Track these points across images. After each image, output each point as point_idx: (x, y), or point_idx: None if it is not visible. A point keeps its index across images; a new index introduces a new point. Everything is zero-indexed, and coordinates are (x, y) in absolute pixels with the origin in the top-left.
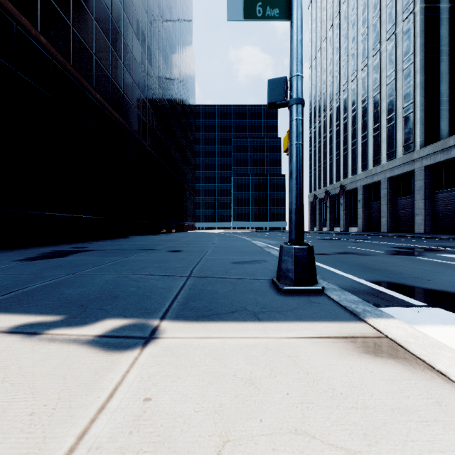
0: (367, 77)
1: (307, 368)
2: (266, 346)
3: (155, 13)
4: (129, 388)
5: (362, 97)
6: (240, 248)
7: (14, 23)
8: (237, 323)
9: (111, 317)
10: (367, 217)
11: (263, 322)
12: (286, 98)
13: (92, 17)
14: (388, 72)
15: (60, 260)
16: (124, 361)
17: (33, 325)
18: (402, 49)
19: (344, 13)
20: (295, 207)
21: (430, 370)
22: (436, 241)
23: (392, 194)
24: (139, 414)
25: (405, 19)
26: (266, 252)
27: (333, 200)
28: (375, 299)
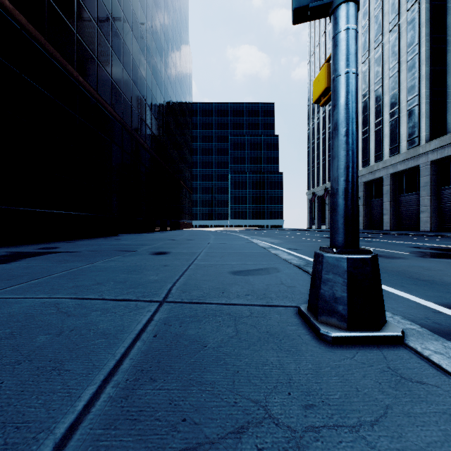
0: (369, 71)
1: None
2: None
3: None
4: None
5: (363, 91)
6: (240, 249)
7: None
8: None
9: None
10: (368, 214)
11: None
12: None
13: None
14: (391, 65)
15: None
16: None
17: None
18: (406, 40)
19: None
20: (345, 186)
21: None
22: None
23: (395, 191)
24: None
25: (409, 9)
26: (272, 254)
27: None
28: None
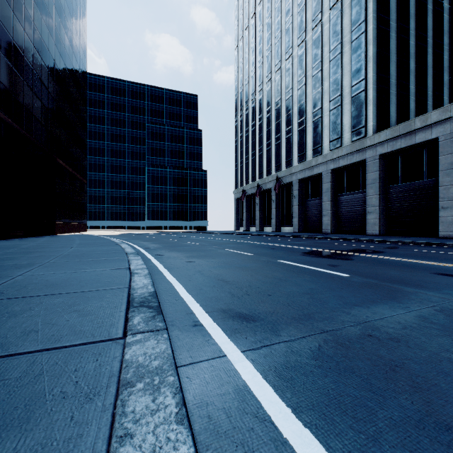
0: (306, 54)
1: None
2: None
3: None
4: None
5: (300, 77)
6: None
7: None
8: None
9: None
10: (303, 215)
11: None
12: None
13: None
14: (332, 46)
15: None
16: None
17: None
18: (351, 17)
19: None
20: None
21: None
22: None
23: (335, 189)
24: None
25: None
26: None
27: (262, 197)
28: None
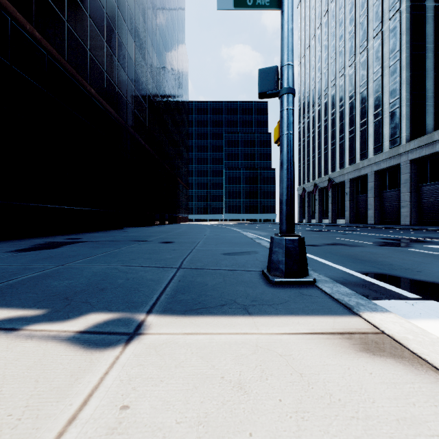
0: (355, 74)
1: (301, 369)
2: (256, 343)
3: (149, 11)
4: (105, 393)
5: (350, 93)
6: (231, 239)
7: (9, 18)
8: (227, 318)
9: (95, 311)
10: (354, 209)
11: (253, 316)
12: (276, 88)
13: (86, 14)
14: (375, 69)
15: (51, 251)
16: (104, 361)
17: (12, 320)
18: (389, 46)
19: (332, 12)
20: (286, 198)
21: (434, 372)
22: (422, 232)
23: (379, 187)
24: (114, 426)
25: (391, 17)
26: (256, 243)
27: (321, 193)
28: (367, 291)
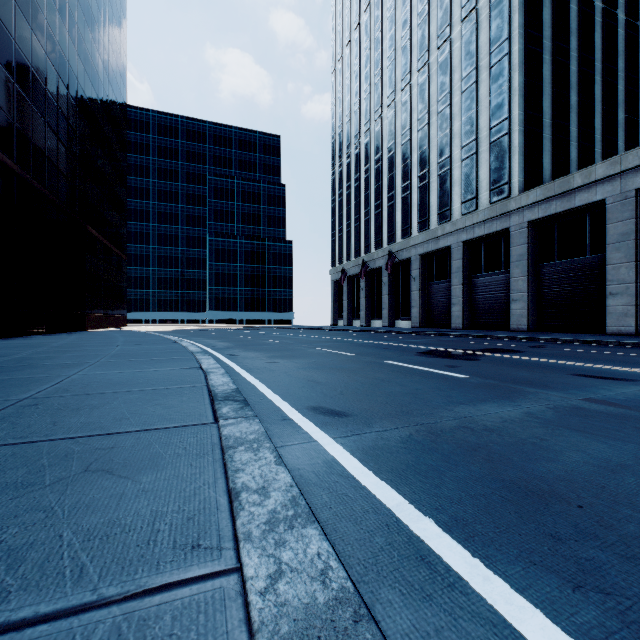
0: (429, 82)
1: None
2: None
3: None
4: None
5: (420, 113)
6: None
7: None
8: None
9: None
10: (425, 304)
11: None
12: None
13: None
14: (465, 72)
15: None
16: None
17: None
18: (489, 33)
19: None
20: None
21: None
22: None
23: (469, 268)
24: None
25: None
26: None
27: (369, 279)
28: None
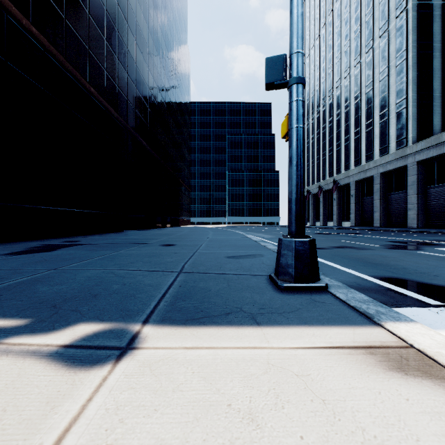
0: (360, 74)
1: (323, 394)
2: (267, 360)
3: (150, 10)
4: (86, 428)
5: (355, 93)
6: (235, 242)
7: (4, 12)
8: (232, 328)
9: (85, 321)
10: (360, 212)
11: (262, 327)
12: (285, 77)
13: (85, 10)
14: (381, 69)
15: (46, 254)
16: (89, 383)
17: None
18: (395, 46)
19: (337, 11)
20: (295, 197)
21: None
22: (430, 235)
23: (385, 189)
24: None
25: (398, 16)
26: (261, 246)
27: (326, 196)
28: (384, 298)
